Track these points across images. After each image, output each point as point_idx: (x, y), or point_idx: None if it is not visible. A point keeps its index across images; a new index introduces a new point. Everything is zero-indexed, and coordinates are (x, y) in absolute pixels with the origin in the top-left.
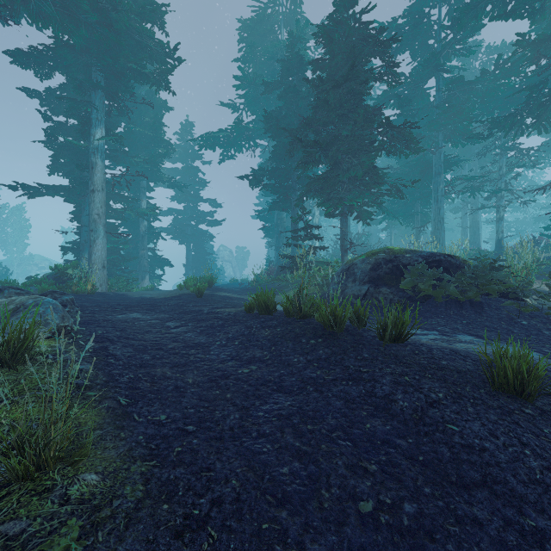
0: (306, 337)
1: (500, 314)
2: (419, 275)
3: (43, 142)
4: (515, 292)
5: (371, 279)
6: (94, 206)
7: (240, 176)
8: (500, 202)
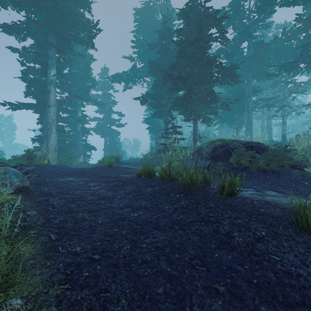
0: (174, 193)
1: (291, 178)
2: (241, 155)
3: (20, 78)
4: (298, 165)
5: (212, 157)
6: (49, 114)
7: (135, 98)
8: (284, 113)
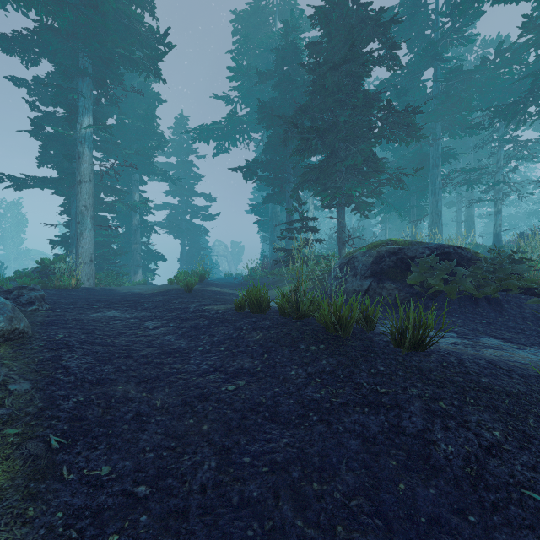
0: (305, 343)
1: (524, 313)
2: (429, 269)
3: (30, 132)
4: (535, 287)
5: (373, 273)
6: (81, 197)
7: (234, 168)
8: (498, 195)
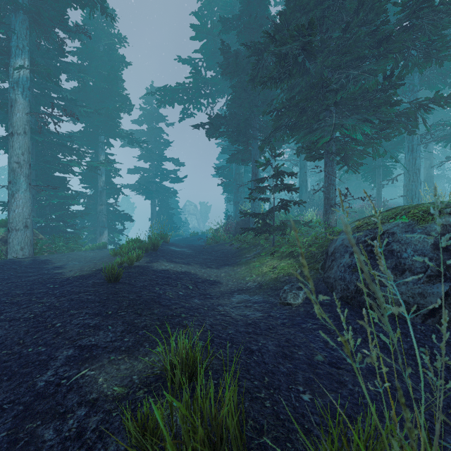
0: None
1: None
2: None
3: None
4: None
5: (445, 269)
6: (12, 152)
7: (195, 125)
8: None
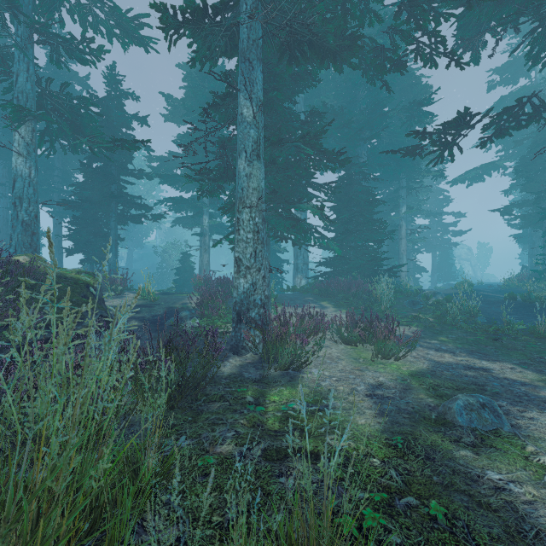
0: (529, 307)
1: None
2: None
3: None
4: None
5: None
6: (401, 246)
7: (492, 211)
8: None
